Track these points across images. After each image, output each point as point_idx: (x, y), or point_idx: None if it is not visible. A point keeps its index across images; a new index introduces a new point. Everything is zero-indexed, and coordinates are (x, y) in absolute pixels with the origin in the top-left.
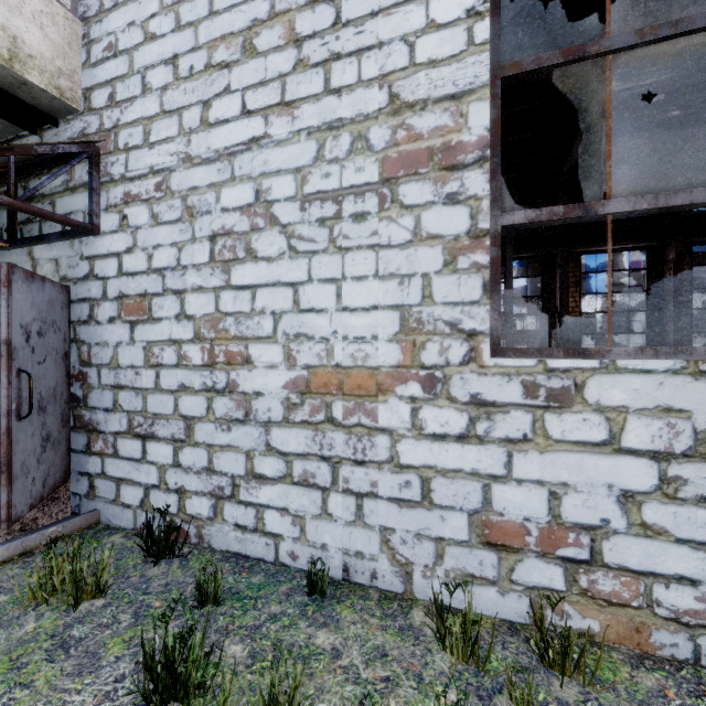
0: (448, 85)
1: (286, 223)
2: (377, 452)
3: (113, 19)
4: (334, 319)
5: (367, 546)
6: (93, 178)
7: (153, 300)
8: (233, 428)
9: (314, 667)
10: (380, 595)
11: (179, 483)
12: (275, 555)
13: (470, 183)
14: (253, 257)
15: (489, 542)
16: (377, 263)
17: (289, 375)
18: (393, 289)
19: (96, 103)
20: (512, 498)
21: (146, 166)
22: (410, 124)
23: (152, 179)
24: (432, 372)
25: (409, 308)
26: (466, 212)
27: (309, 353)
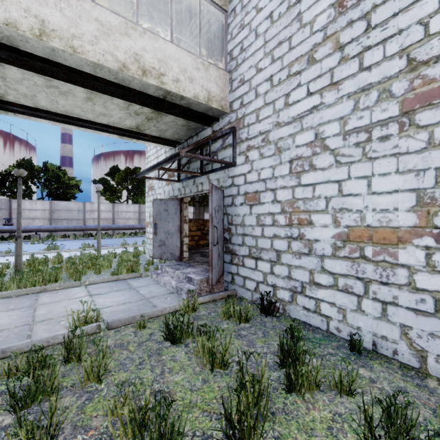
0: None
1: (333, 148)
2: (398, 278)
3: (242, 67)
4: (366, 199)
5: (390, 334)
6: (234, 141)
7: (260, 194)
8: (302, 257)
9: (359, 381)
10: (400, 364)
11: (273, 282)
12: (326, 327)
13: None
14: (313, 169)
15: None
16: (398, 164)
17: (335, 231)
18: (410, 179)
19: (234, 107)
20: None
21: (257, 131)
22: (425, 74)
23: (260, 137)
24: None
25: (424, 190)
26: None
27: (348, 219)
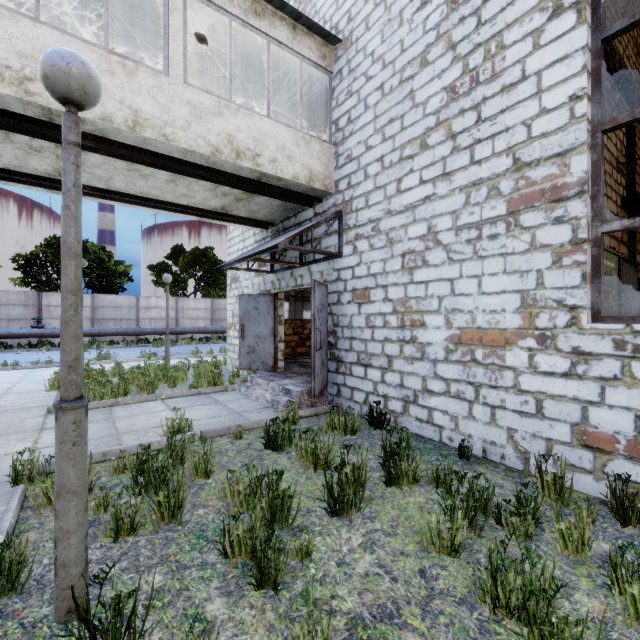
0: (555, 147)
1: (446, 244)
2: (505, 381)
3: (349, 142)
4: (476, 299)
5: (498, 438)
6: (340, 228)
7: (370, 291)
8: (414, 363)
9: None
10: (506, 468)
11: (384, 392)
12: (439, 437)
13: (571, 209)
14: (426, 265)
15: (586, 445)
16: (505, 264)
17: (448, 333)
18: (515, 280)
19: (341, 187)
20: (604, 417)
21: (366, 218)
22: (528, 176)
23: (370, 225)
24: (544, 332)
25: (527, 292)
26: (568, 228)
27: (460, 320)
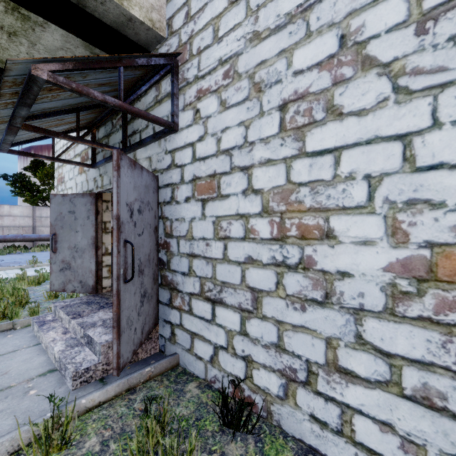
0: None
1: (389, 60)
2: None
3: None
4: None
5: None
6: (174, 85)
7: (221, 179)
8: (308, 309)
9: None
10: None
11: (246, 351)
12: None
13: None
14: (335, 115)
15: None
16: None
17: (395, 254)
18: None
19: (176, 26)
20: None
21: (215, 60)
22: None
23: (220, 69)
24: None
25: None
26: None
27: (433, 226)
